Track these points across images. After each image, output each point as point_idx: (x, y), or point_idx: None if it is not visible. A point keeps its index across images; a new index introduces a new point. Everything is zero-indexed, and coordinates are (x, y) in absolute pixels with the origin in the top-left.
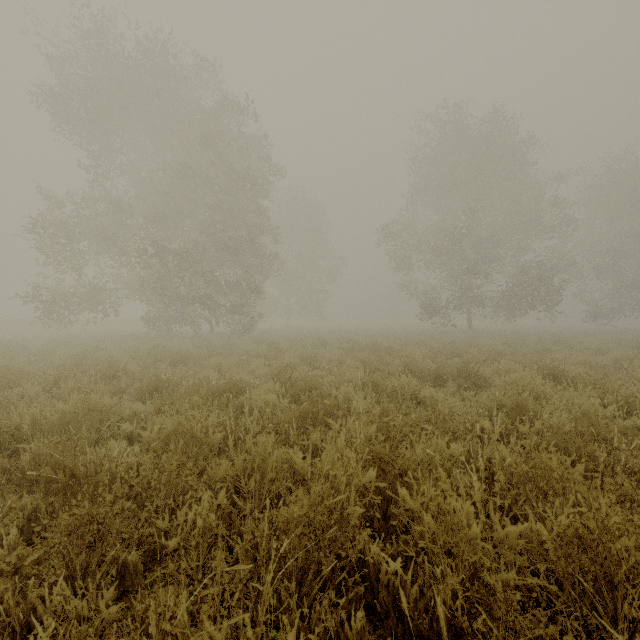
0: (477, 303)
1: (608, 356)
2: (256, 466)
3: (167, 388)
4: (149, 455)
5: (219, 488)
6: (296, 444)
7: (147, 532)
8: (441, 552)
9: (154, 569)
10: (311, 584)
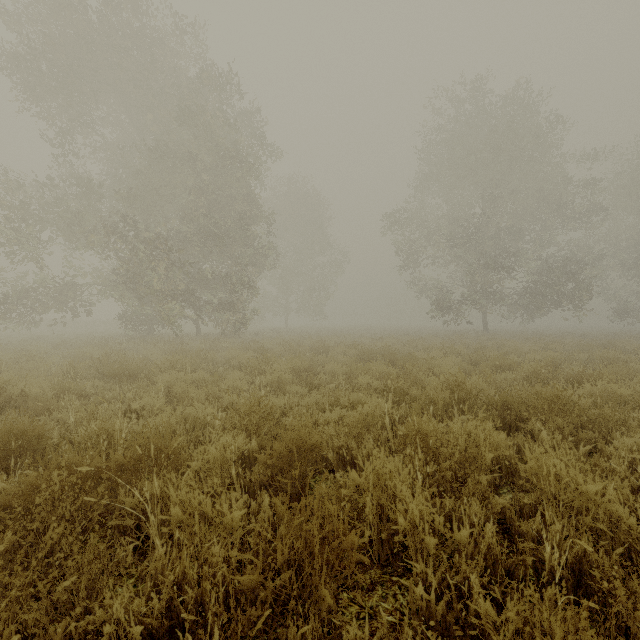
0: (495, 301)
1: None
2: None
3: (47, 441)
4: None
5: None
6: None
7: None
8: None
9: None
10: None
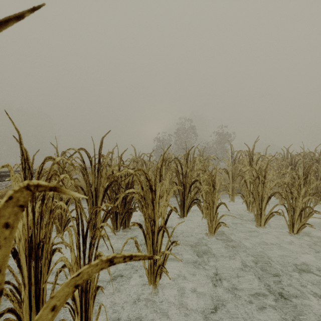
0: None
1: None
2: None
3: None
4: None
5: None
6: None
7: None
8: None
9: None
10: None
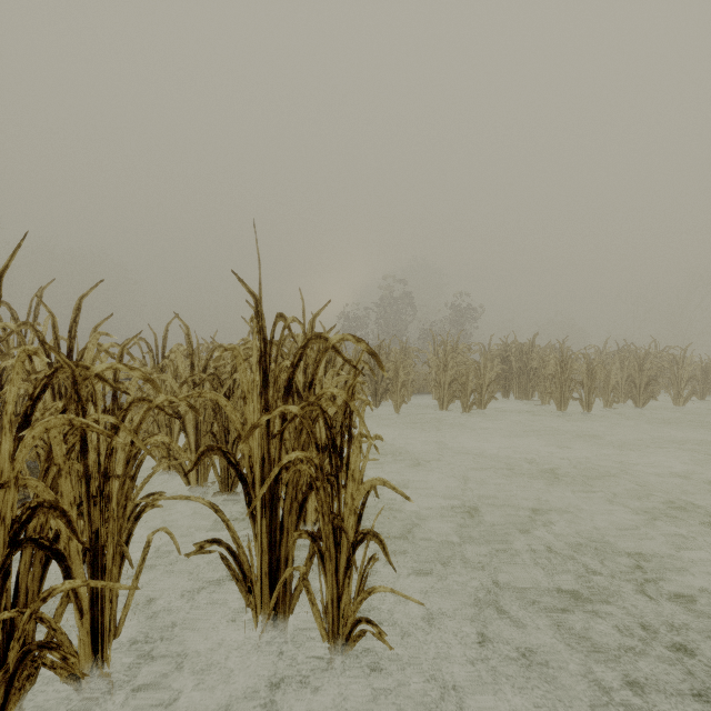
0: None
1: None
2: None
3: None
4: None
5: None
6: None
7: None
8: None
9: None
10: None
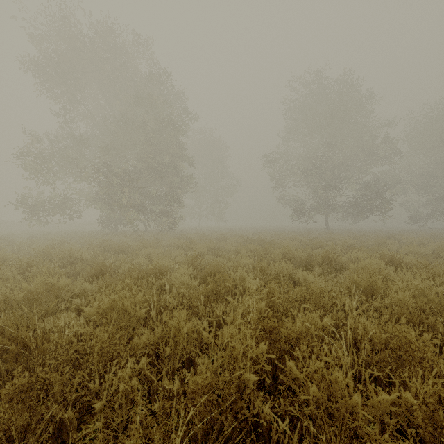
0: (332, 210)
1: (428, 247)
2: (171, 336)
3: (110, 271)
4: (90, 325)
5: (143, 352)
6: (203, 316)
7: (81, 393)
8: (323, 415)
9: (88, 422)
10: (214, 443)
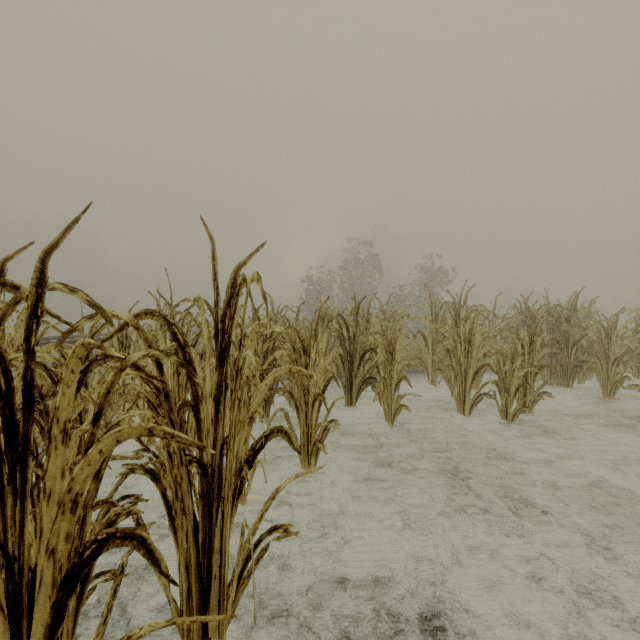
0: None
1: None
2: None
3: None
4: None
5: None
6: None
7: None
8: None
9: None
10: None
